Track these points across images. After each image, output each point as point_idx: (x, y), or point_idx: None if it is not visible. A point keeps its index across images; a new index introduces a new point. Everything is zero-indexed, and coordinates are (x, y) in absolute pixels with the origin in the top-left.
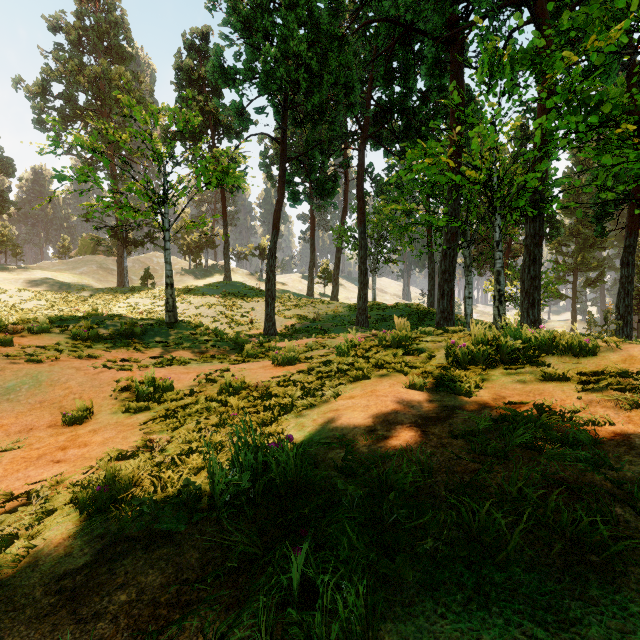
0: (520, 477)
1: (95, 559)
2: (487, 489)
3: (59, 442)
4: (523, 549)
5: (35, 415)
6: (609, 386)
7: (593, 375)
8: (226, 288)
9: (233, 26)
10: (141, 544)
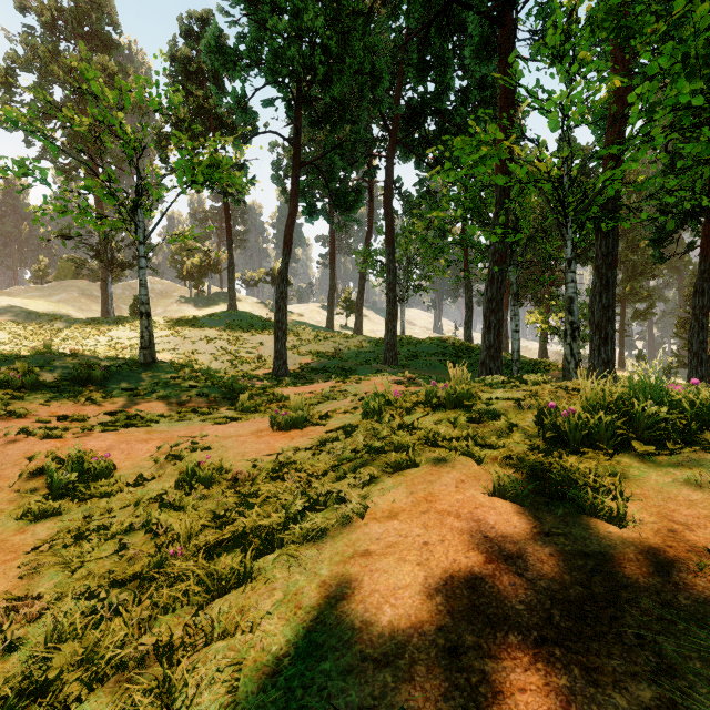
0: None
1: None
2: None
3: None
4: None
5: None
6: None
7: None
8: (230, 319)
9: None
10: None
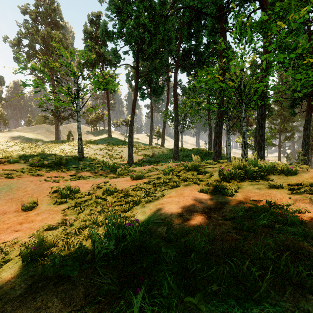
0: (263, 243)
1: (26, 291)
2: (245, 251)
3: (19, 220)
4: (268, 290)
5: (8, 205)
6: (306, 191)
7: (296, 185)
8: (109, 140)
9: (112, 10)
10: (53, 282)
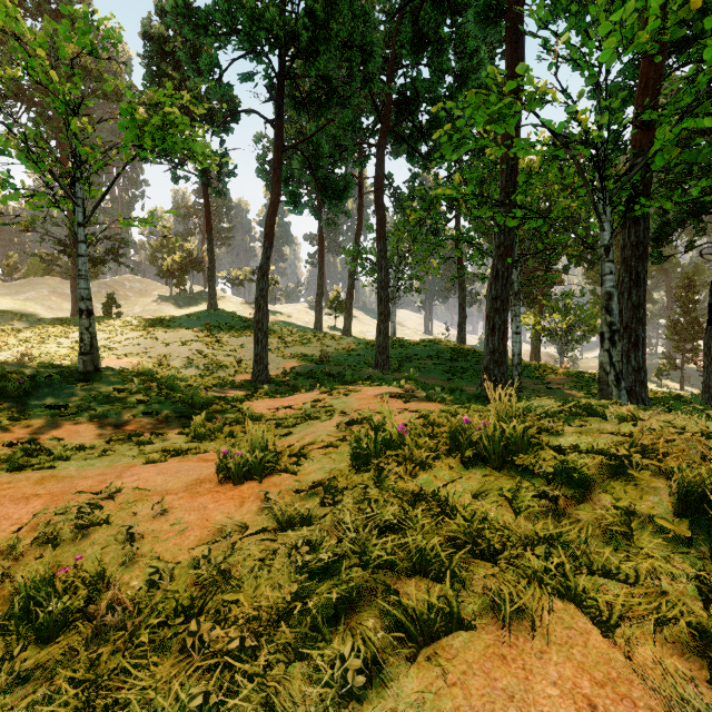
0: None
1: None
2: None
3: None
4: None
5: None
6: None
7: None
8: (210, 319)
9: None
10: None
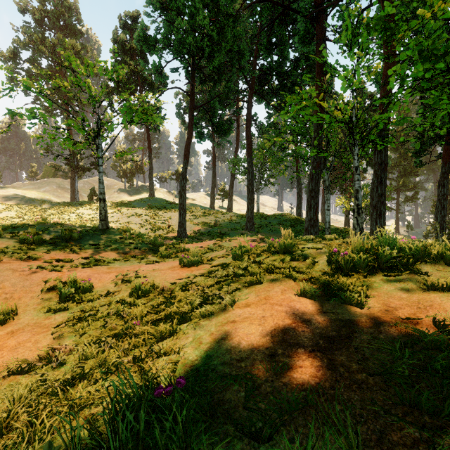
0: None
1: None
2: None
3: None
4: None
5: None
6: None
7: None
8: (150, 202)
9: (154, 6)
10: None
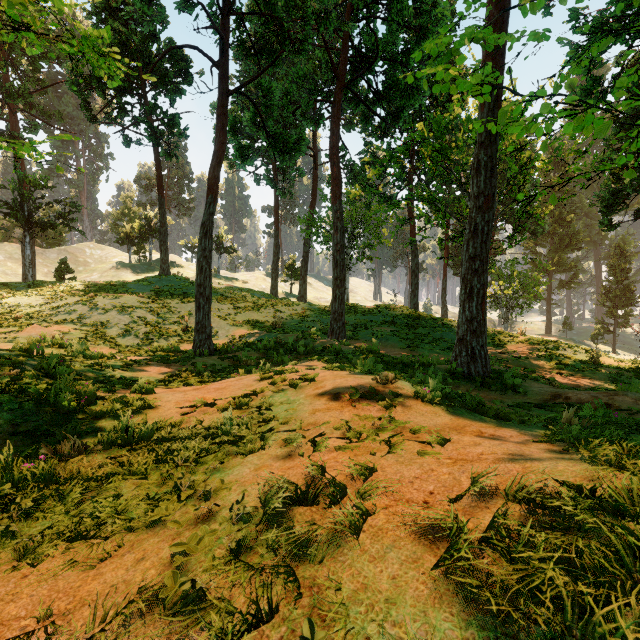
0: None
1: None
2: None
3: None
4: None
5: None
6: None
7: None
8: (161, 284)
9: None
10: None
